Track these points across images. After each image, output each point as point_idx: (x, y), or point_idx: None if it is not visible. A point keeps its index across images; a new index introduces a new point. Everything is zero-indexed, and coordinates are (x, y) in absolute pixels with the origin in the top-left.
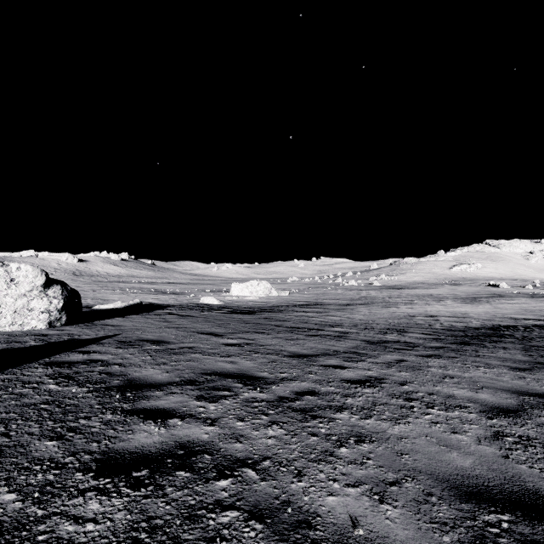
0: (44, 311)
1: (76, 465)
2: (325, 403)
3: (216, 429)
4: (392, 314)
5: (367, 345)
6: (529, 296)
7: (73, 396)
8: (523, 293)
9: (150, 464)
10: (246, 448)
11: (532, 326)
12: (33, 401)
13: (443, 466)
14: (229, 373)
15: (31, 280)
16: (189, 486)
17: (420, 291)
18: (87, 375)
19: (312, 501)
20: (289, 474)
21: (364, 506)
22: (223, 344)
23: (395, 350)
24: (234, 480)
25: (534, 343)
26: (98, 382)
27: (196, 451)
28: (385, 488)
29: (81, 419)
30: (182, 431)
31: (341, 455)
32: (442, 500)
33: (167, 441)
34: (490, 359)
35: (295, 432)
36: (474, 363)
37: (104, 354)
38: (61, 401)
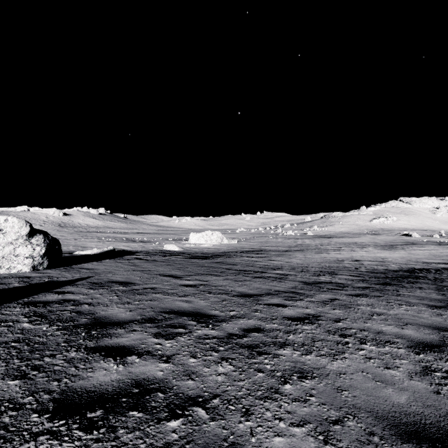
0: (28, 257)
1: (33, 405)
2: (270, 339)
3: (170, 366)
4: (323, 258)
5: (304, 286)
6: (436, 243)
7: (43, 334)
8: (431, 241)
9: (105, 404)
10: (198, 385)
11: (441, 269)
12: (5, 339)
13: (381, 402)
14: (185, 311)
15: (17, 230)
16: (140, 428)
17: (346, 239)
18: (59, 314)
19: (259, 443)
20: (237, 413)
21: (309, 447)
22: (181, 285)
23: (328, 290)
24: (184, 420)
25: (445, 284)
26: (67, 320)
27: (150, 389)
28: (329, 427)
29: (46, 357)
30: (139, 368)
31: (285, 392)
32: (384, 440)
33: (124, 379)
34: (410, 298)
35: (243, 368)
36: (397, 301)
37: (77, 295)
38: (31, 339)
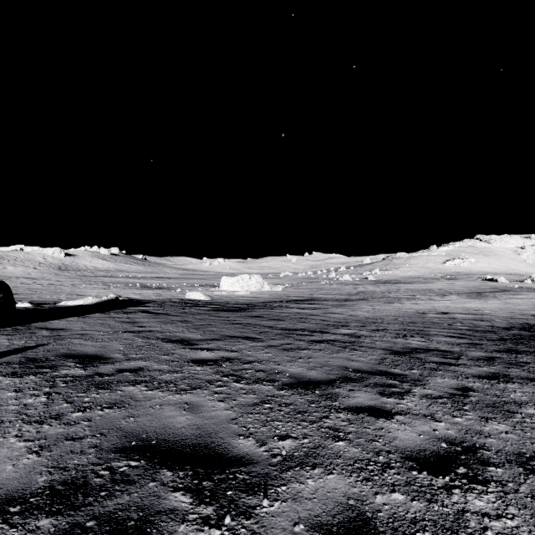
0: None
1: None
2: None
3: None
4: (398, 310)
5: (395, 357)
6: (534, 290)
7: None
8: (525, 288)
9: None
10: None
11: None
12: None
13: None
14: (175, 446)
15: None
16: None
17: (418, 285)
18: None
19: None
20: None
21: None
22: (191, 361)
23: (439, 366)
24: None
25: None
26: None
27: None
28: None
29: None
30: None
31: None
32: None
33: None
34: None
35: None
36: None
37: None
38: None
